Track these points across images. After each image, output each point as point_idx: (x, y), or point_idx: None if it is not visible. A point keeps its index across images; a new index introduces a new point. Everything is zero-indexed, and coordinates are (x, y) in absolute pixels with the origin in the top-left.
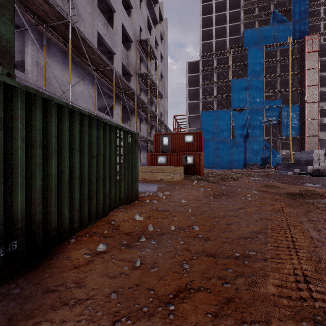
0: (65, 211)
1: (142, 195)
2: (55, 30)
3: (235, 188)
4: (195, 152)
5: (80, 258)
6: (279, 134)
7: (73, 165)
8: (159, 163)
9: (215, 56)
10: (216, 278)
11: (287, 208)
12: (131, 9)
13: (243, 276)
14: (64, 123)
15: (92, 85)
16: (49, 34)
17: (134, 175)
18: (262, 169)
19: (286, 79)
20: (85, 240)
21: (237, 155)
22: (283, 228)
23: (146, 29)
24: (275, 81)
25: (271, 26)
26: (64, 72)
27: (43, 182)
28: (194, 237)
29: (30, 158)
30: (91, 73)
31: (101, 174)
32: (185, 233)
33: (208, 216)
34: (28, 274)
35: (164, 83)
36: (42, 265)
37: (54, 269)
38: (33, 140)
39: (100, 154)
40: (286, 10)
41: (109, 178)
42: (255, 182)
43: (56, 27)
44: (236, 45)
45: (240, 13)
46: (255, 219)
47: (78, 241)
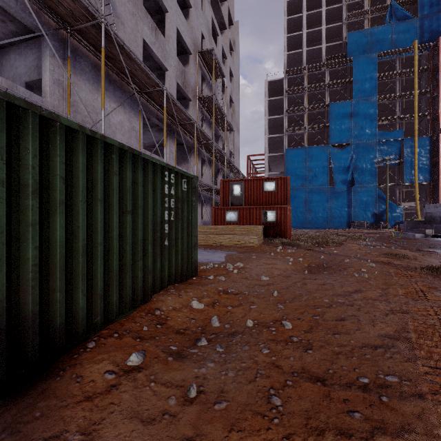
0: (79, 297)
1: (203, 267)
2: (83, 35)
3: (340, 258)
4: (279, 205)
5: (97, 380)
6: (400, 179)
7: (93, 225)
8: (227, 221)
9: (305, 71)
10: (333, 433)
11: (430, 292)
12: (189, 8)
13: (385, 431)
14: (78, 157)
15: (135, 113)
16: (75, 42)
17: (191, 240)
18: (374, 230)
19: (409, 101)
20: (111, 343)
21: (338, 209)
22: (436, 330)
23: (210, 36)
24: (394, 103)
25: (388, 25)
26: (97, 94)
27: (40, 252)
28: (285, 341)
29: (16, 213)
30: (134, 96)
31: (140, 238)
32: (270, 334)
33: (304, 304)
34: (7, 410)
35: (234, 111)
36: (35, 391)
37: (51, 401)
38: (23, 184)
39: (138, 207)
40: (409, 2)
41: (152, 243)
42: (369, 249)
43: (84, 31)
44: (335, 55)
45: (341, 10)
46: (382, 311)
47: (99, 345)
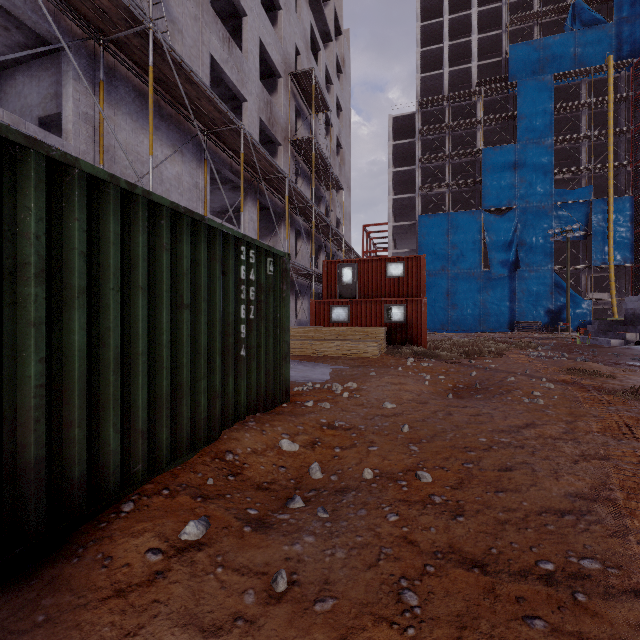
0: (110, 435)
1: (298, 389)
2: (122, 49)
3: (501, 376)
4: (410, 298)
5: (134, 563)
6: (587, 259)
7: (131, 326)
8: (334, 321)
9: (448, 102)
10: None
11: (639, 428)
12: (278, 11)
13: None
14: (108, 222)
15: (199, 163)
16: (110, 58)
17: (280, 348)
18: (549, 334)
19: (601, 144)
20: (157, 505)
21: (495, 303)
22: None
23: (308, 51)
24: (578, 148)
25: (569, 34)
26: (143, 135)
27: (49, 366)
28: (422, 502)
29: (11, 306)
30: (197, 139)
31: (203, 345)
32: (400, 490)
33: (450, 445)
34: None
35: (344, 161)
36: (39, 581)
37: (63, 597)
38: (21, 263)
39: (200, 299)
40: None
41: (222, 353)
42: (544, 362)
43: (124, 42)
44: (492, 78)
45: (500, 12)
46: (569, 456)
47: (140, 508)
